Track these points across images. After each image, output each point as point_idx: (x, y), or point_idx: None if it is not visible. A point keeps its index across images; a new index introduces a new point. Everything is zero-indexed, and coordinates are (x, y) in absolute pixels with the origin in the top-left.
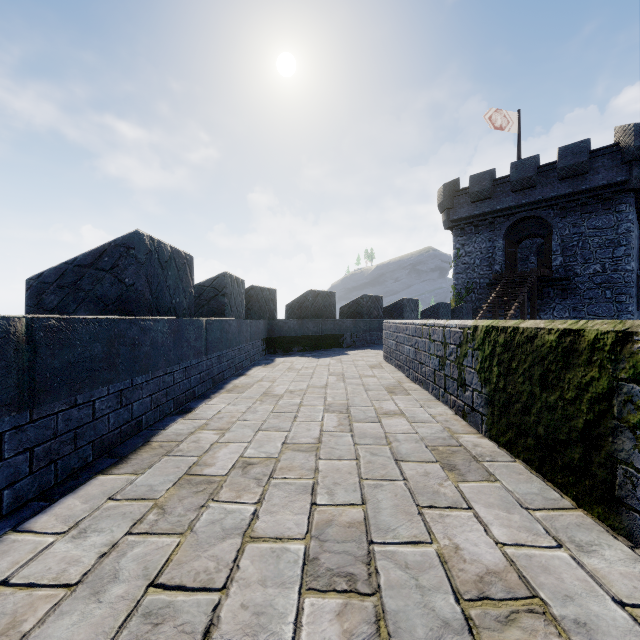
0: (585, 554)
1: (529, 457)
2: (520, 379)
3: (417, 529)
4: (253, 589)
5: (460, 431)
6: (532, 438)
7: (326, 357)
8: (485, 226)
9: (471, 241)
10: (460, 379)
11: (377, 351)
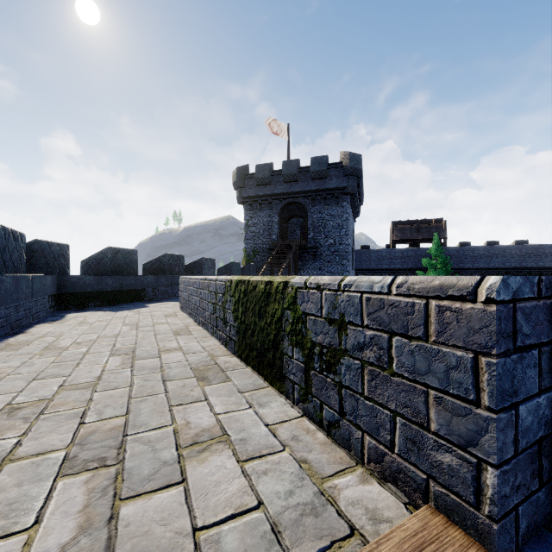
0: (262, 408)
1: (254, 363)
2: (251, 314)
3: (165, 420)
4: (8, 492)
5: (221, 355)
6: (255, 351)
7: (125, 310)
8: (266, 205)
9: (257, 215)
10: (224, 318)
11: (176, 303)
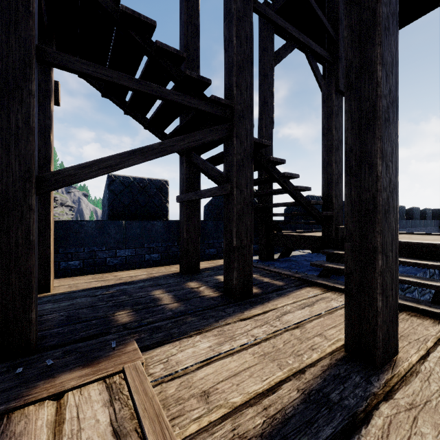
0: None
1: None
2: None
3: None
4: None
5: None
6: None
7: None
8: None
9: None
10: None
11: None
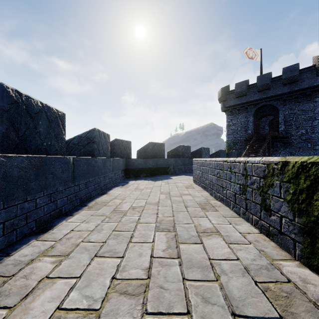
0: None
1: None
2: None
3: None
4: None
5: (273, 253)
6: None
7: (159, 180)
8: (243, 110)
9: (236, 118)
10: (264, 204)
11: (188, 176)
